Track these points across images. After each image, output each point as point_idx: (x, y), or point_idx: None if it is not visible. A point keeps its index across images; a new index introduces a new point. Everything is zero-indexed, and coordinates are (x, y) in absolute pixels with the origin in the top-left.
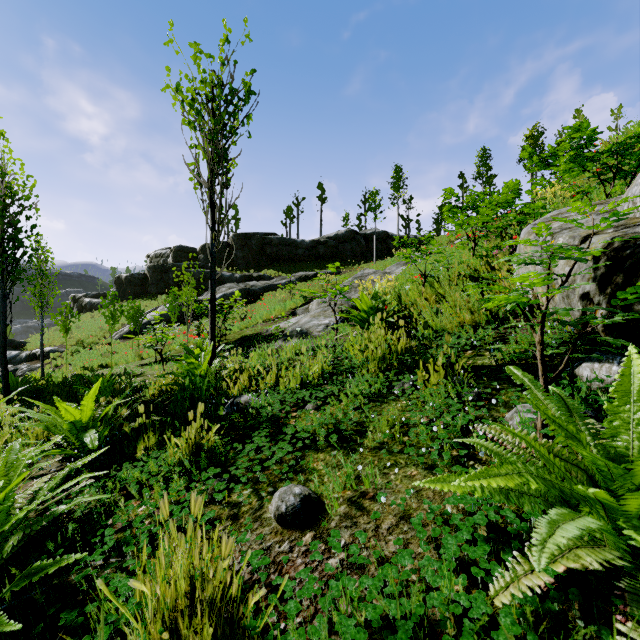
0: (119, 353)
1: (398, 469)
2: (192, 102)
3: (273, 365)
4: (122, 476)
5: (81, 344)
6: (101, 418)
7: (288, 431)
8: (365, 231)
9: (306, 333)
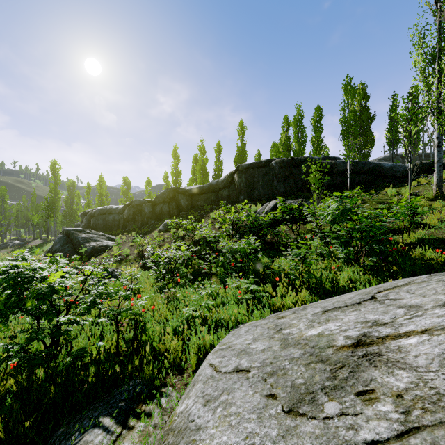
0: None
1: None
2: None
3: None
4: None
5: None
6: None
7: None
8: (401, 153)
9: None
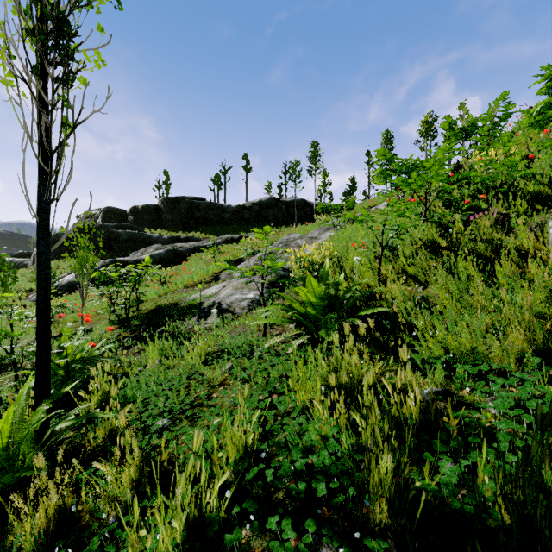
0: None
1: None
2: None
3: (135, 446)
4: None
5: None
6: None
7: None
8: (286, 199)
9: (227, 310)
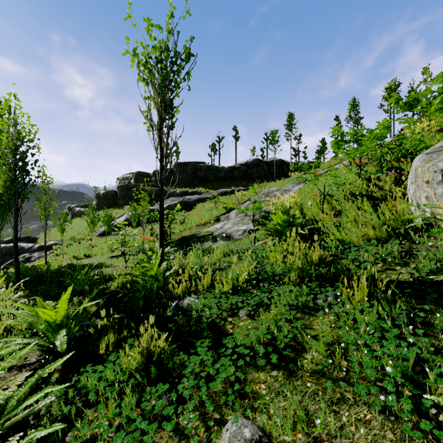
0: (98, 246)
1: (348, 407)
2: (145, 63)
3: (209, 270)
4: (83, 383)
5: (73, 239)
6: (73, 315)
7: (228, 344)
8: (267, 159)
9: (229, 236)
